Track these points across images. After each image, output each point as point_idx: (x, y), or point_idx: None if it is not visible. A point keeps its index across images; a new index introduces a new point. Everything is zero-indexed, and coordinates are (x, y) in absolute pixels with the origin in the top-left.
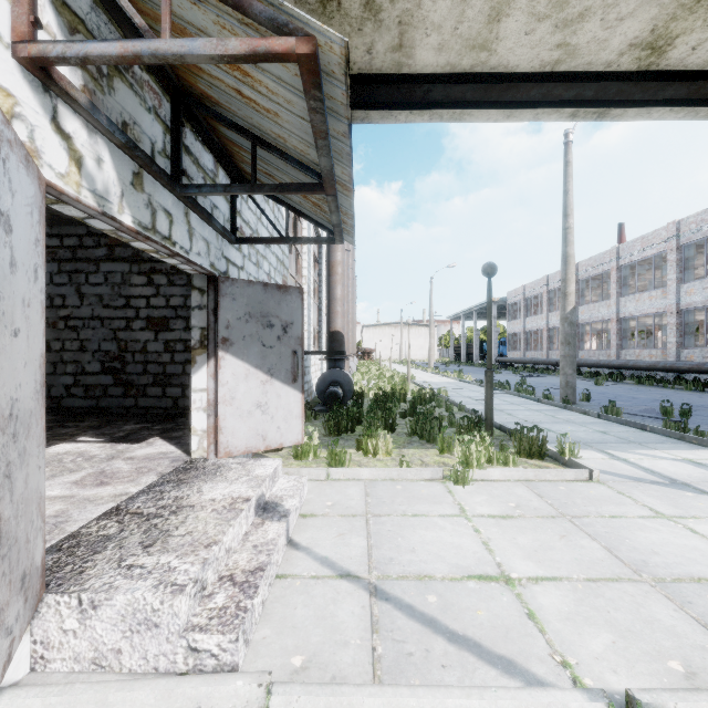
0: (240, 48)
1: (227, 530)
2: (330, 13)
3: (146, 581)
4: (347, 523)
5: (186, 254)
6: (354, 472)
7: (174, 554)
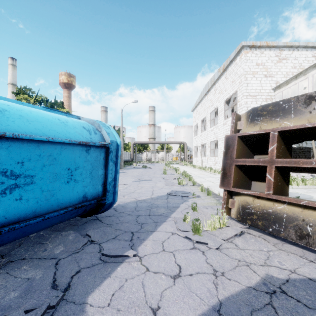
0: None
1: (302, 174)
2: None
3: (293, 173)
4: None
5: (305, 146)
6: None
7: (296, 173)
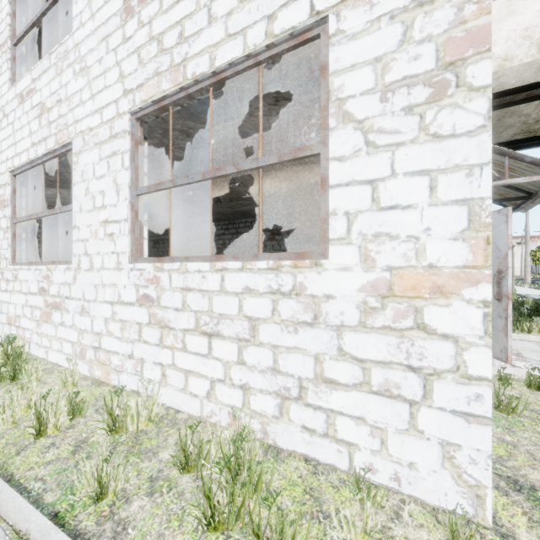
0: (538, 178)
1: None
2: (538, 123)
3: None
4: (539, 354)
5: None
6: (525, 337)
7: None
